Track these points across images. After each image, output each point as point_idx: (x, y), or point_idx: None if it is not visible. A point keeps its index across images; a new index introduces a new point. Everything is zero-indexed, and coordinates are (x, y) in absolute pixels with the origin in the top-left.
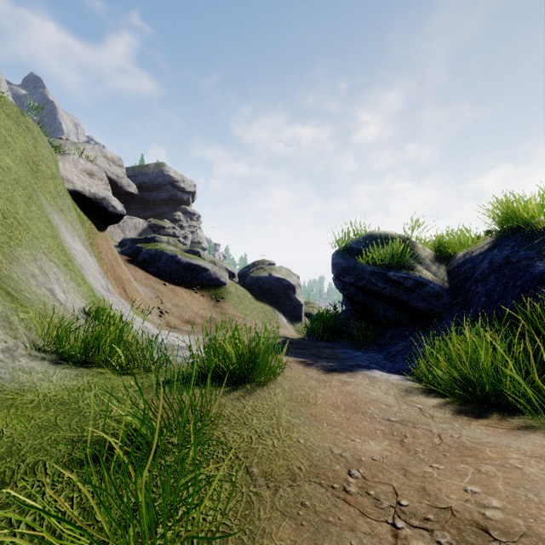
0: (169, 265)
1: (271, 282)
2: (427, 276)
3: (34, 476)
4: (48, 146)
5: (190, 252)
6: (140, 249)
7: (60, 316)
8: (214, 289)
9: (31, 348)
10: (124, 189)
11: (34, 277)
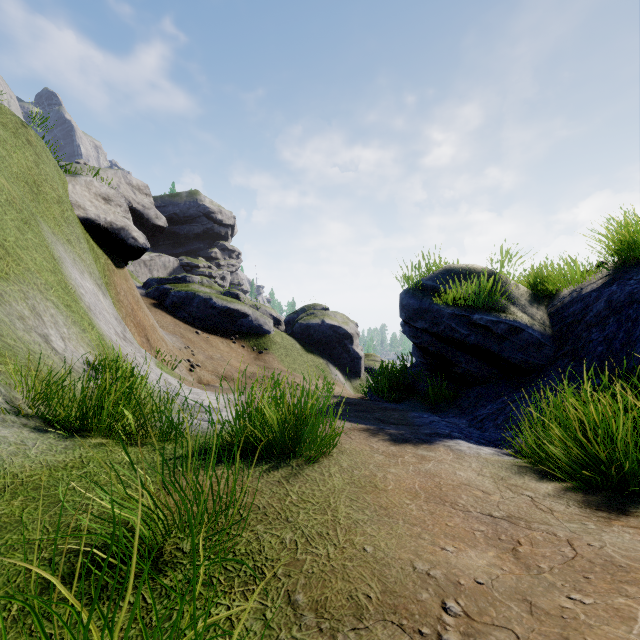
0: (203, 309)
1: (324, 330)
2: (523, 319)
3: None
4: (54, 164)
5: (227, 294)
6: (168, 291)
7: (55, 369)
8: (255, 339)
9: (6, 411)
10: (152, 222)
11: (22, 319)
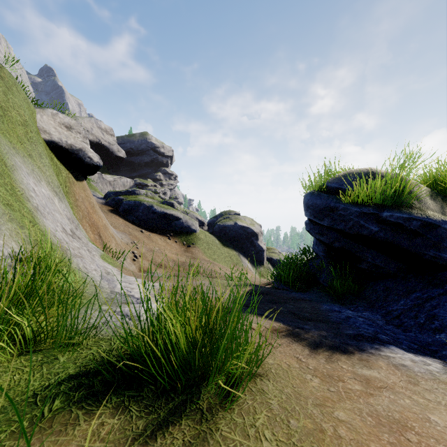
0: (146, 214)
1: (236, 230)
2: (436, 216)
3: None
4: (25, 97)
5: (165, 203)
6: (121, 201)
7: None
8: (185, 236)
9: None
10: (115, 154)
11: None
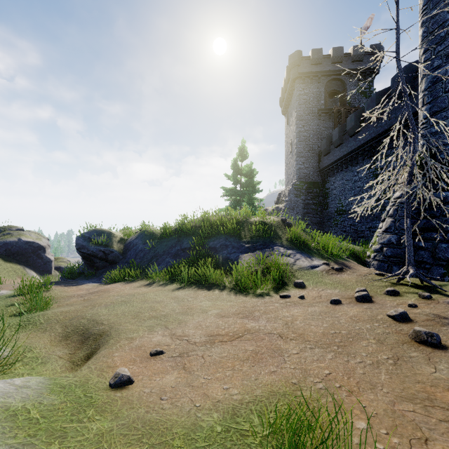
0: None
1: (20, 245)
2: (115, 248)
3: (1, 308)
4: None
5: None
6: None
7: None
8: None
9: None
10: None
11: None
